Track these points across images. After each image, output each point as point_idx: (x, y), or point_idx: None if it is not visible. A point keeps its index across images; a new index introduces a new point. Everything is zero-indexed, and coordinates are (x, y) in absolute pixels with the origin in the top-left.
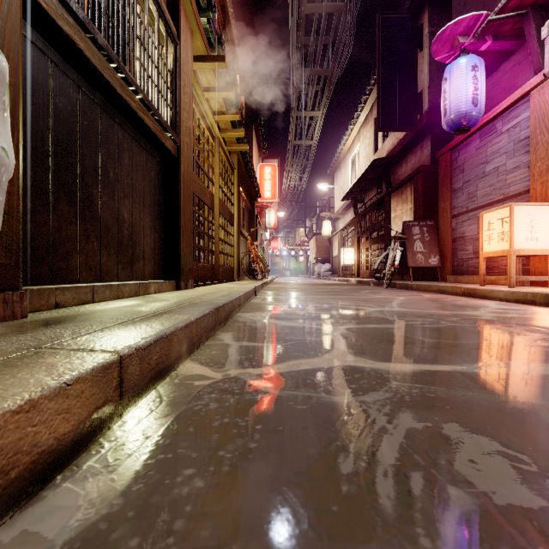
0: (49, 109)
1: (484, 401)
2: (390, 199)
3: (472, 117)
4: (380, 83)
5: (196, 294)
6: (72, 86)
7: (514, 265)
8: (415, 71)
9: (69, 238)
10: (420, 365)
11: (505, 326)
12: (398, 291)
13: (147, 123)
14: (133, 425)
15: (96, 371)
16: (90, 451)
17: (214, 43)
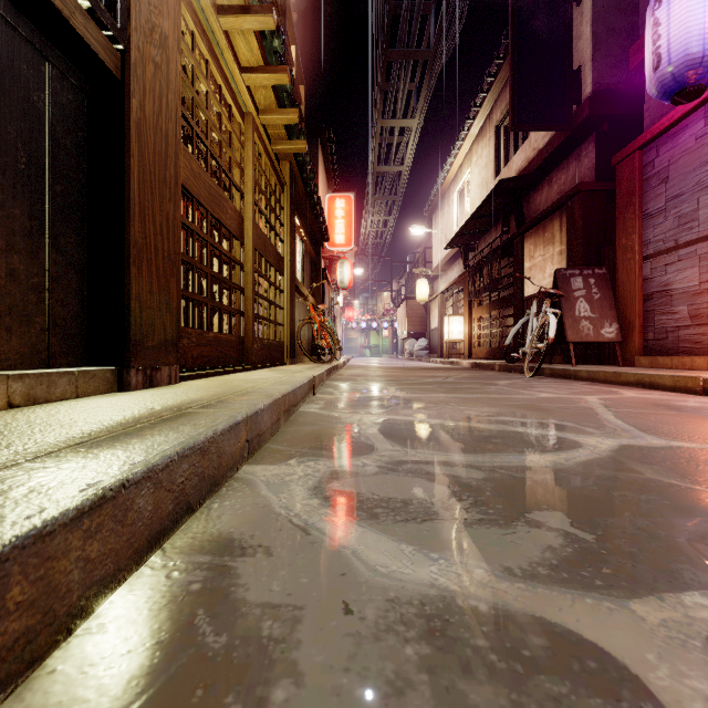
0: None
1: None
2: (523, 241)
3: None
4: (515, 55)
5: (119, 412)
6: None
7: None
8: (569, 36)
9: None
10: None
11: None
12: (557, 381)
13: None
14: None
15: None
16: None
17: None
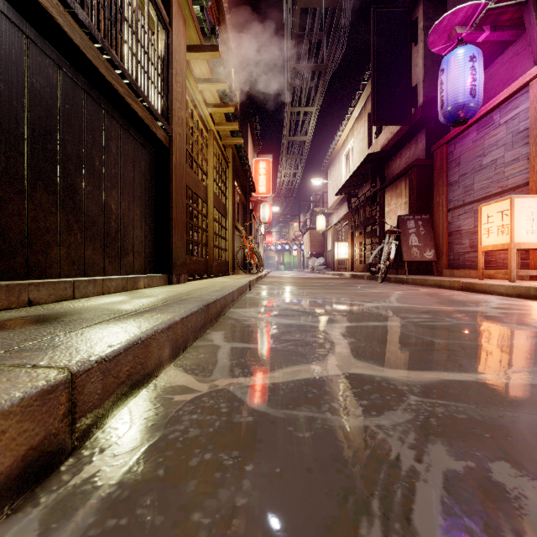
0: (24, 88)
1: (529, 425)
2: (384, 193)
3: (470, 109)
4: (375, 77)
5: (188, 289)
6: (51, 66)
7: (514, 259)
8: (410, 65)
9: (48, 230)
10: (438, 373)
11: (516, 324)
12: (393, 285)
13: (135, 109)
14: (86, 464)
15: (29, 399)
16: (16, 512)
17: (208, 32)
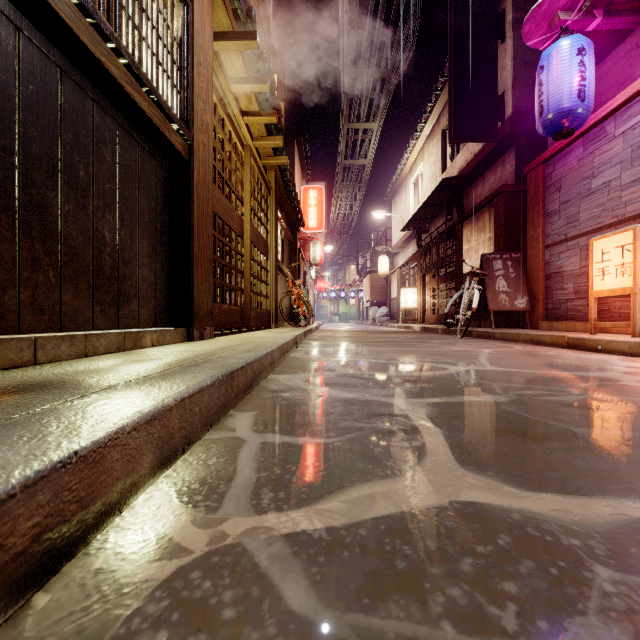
0: None
1: None
2: (463, 227)
3: (577, 116)
4: (452, 83)
5: (210, 348)
6: (5, 25)
7: (639, 307)
8: (495, 68)
9: None
10: (616, 503)
11: None
12: (477, 341)
13: (138, 103)
14: None
15: None
16: None
17: (242, 15)
